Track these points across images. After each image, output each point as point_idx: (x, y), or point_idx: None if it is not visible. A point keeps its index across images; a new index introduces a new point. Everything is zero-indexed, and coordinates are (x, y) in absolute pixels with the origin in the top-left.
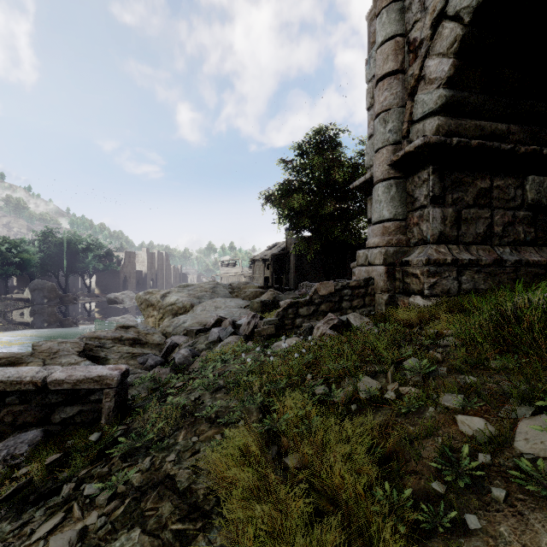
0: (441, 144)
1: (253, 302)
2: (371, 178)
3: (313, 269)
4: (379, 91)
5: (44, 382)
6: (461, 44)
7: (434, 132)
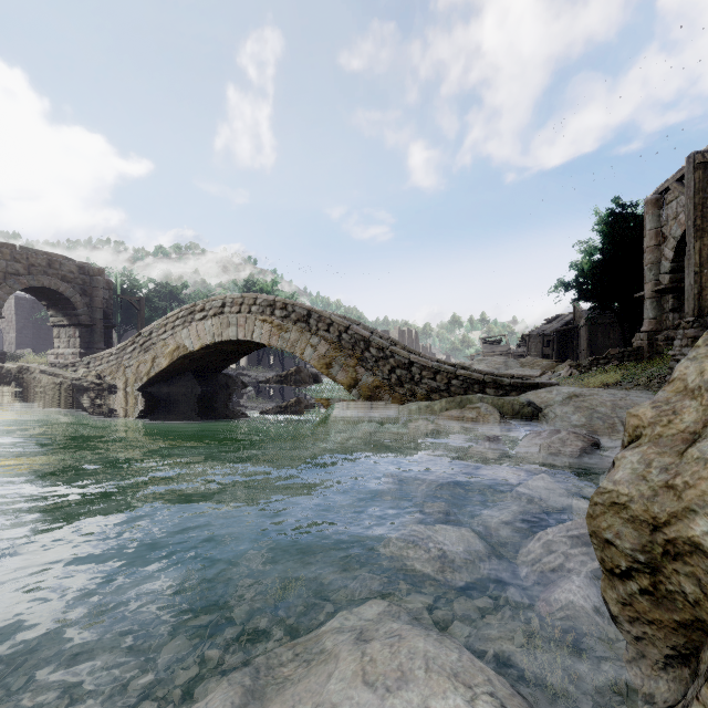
0: (674, 287)
1: (558, 367)
2: (644, 295)
3: (611, 345)
4: (647, 254)
5: (514, 375)
6: (680, 249)
7: (672, 281)
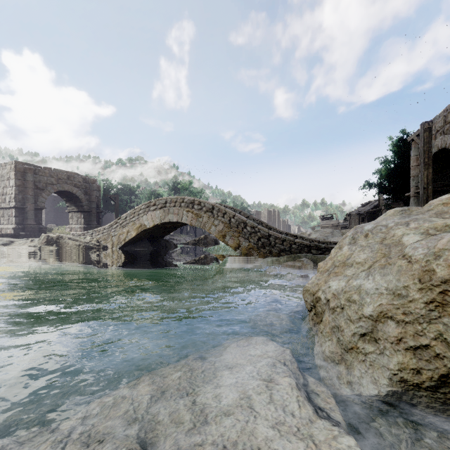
0: None
1: None
2: (410, 194)
3: None
4: (412, 170)
5: (331, 242)
6: None
7: None
